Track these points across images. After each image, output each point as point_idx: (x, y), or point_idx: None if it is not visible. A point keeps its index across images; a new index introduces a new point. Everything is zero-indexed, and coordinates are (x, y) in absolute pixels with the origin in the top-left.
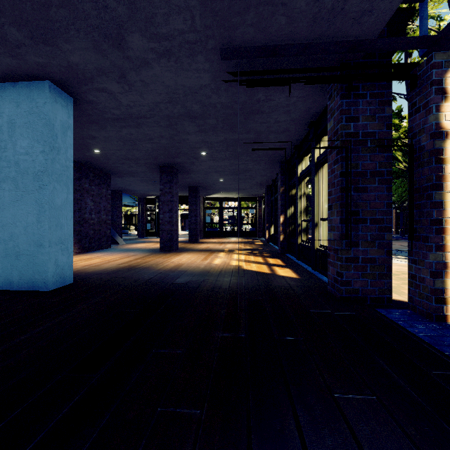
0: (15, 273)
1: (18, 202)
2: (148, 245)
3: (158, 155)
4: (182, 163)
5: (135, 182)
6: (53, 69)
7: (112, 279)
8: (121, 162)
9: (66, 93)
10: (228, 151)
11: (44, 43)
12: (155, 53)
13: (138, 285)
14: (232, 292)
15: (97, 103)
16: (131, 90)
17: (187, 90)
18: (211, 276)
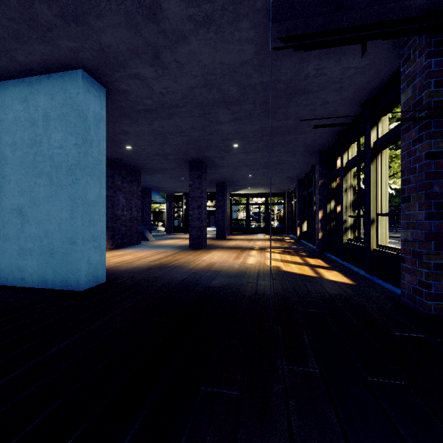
0: (50, 271)
1: (52, 198)
2: (177, 242)
3: (188, 149)
4: (212, 157)
5: (164, 179)
6: (85, 54)
7: (144, 279)
8: (151, 159)
9: (99, 83)
10: (261, 142)
11: (75, 21)
12: (193, 23)
13: (171, 287)
14: (280, 301)
15: (129, 93)
16: (165, 74)
17: (225, 69)
18: (249, 279)
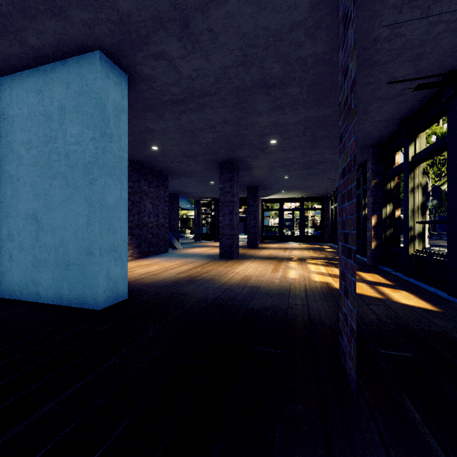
0: (65, 286)
1: (68, 202)
2: (205, 250)
3: (219, 148)
4: (244, 157)
5: (192, 183)
6: (101, 29)
7: (171, 296)
8: (179, 161)
9: (119, 69)
10: (304, 136)
11: None
12: None
13: (203, 309)
14: None
15: (154, 79)
16: (195, 50)
17: (270, 37)
18: (296, 299)
